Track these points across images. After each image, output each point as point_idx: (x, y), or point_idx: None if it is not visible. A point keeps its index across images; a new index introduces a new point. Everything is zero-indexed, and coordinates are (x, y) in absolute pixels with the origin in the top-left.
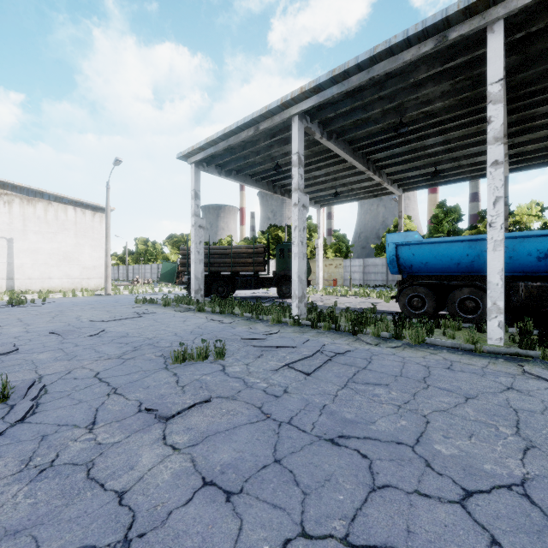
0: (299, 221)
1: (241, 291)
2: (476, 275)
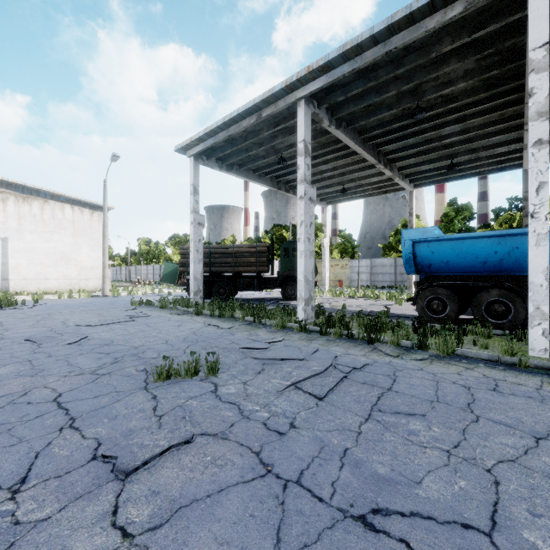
0: (305, 215)
1: (243, 292)
2: (505, 275)
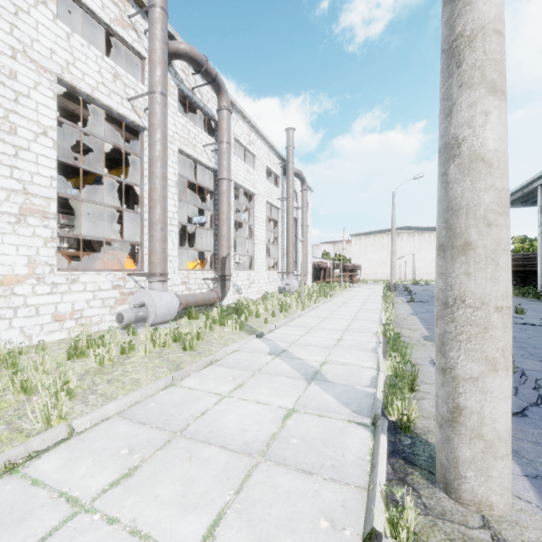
0: (541, 243)
1: None
2: None
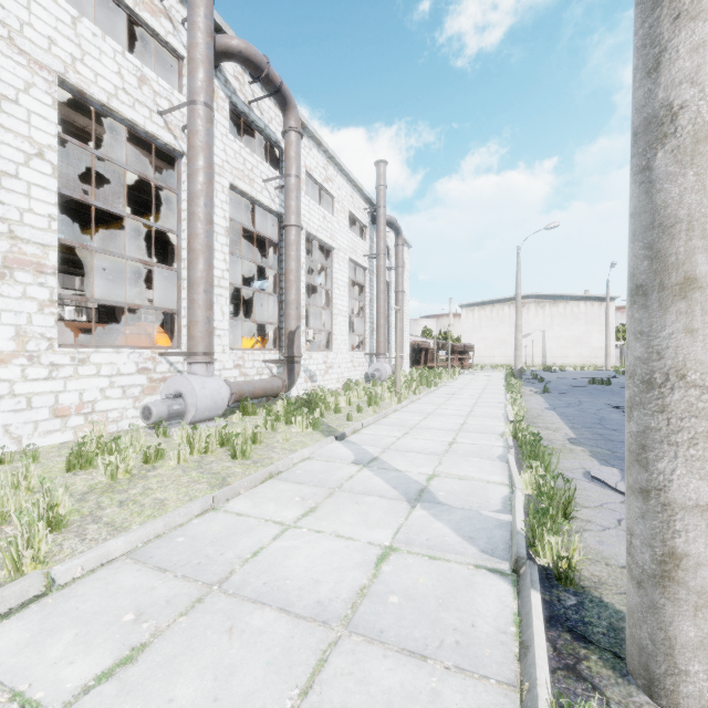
0: None
1: None
2: None
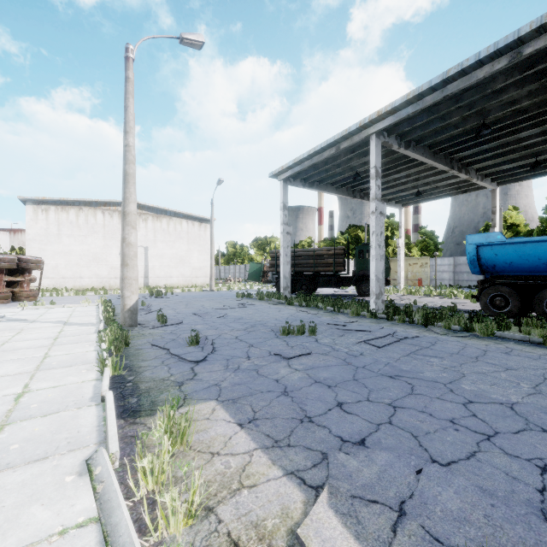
0: (376, 227)
1: (321, 290)
2: None
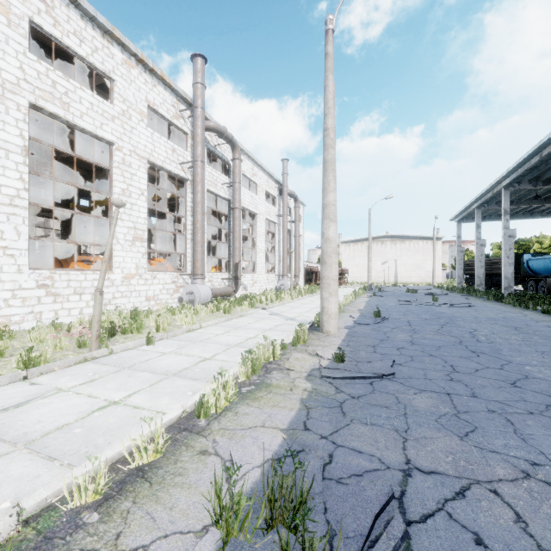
0: (477, 252)
1: None
2: None
